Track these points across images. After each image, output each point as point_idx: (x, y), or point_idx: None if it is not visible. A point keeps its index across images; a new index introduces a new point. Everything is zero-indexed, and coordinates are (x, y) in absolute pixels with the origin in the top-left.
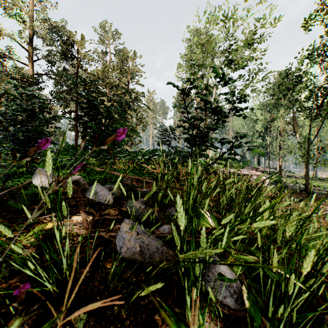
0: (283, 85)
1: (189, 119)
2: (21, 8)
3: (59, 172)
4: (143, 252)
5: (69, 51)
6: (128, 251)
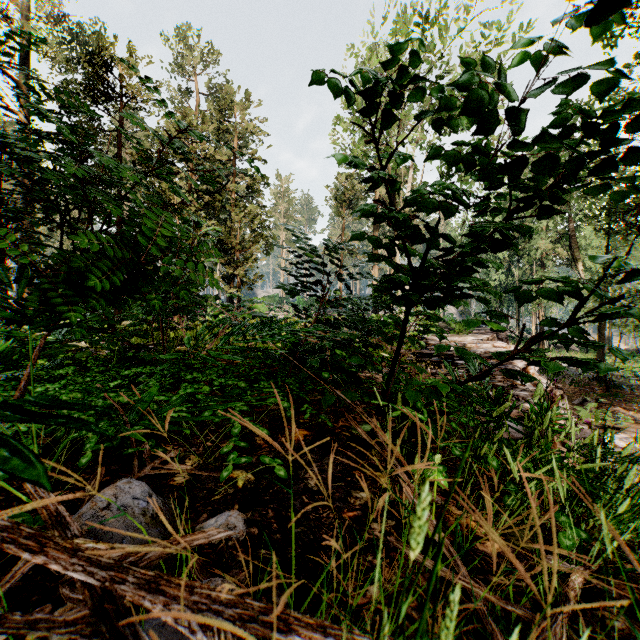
0: None
1: (407, 203)
2: None
3: None
4: None
5: (103, 80)
6: None
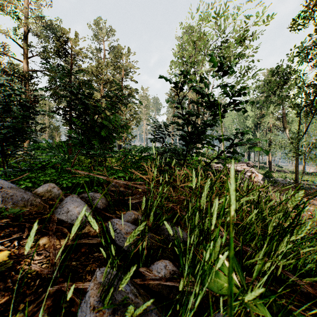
0: (274, 82)
1: (186, 114)
2: (15, 5)
3: None
4: None
5: (63, 47)
6: None
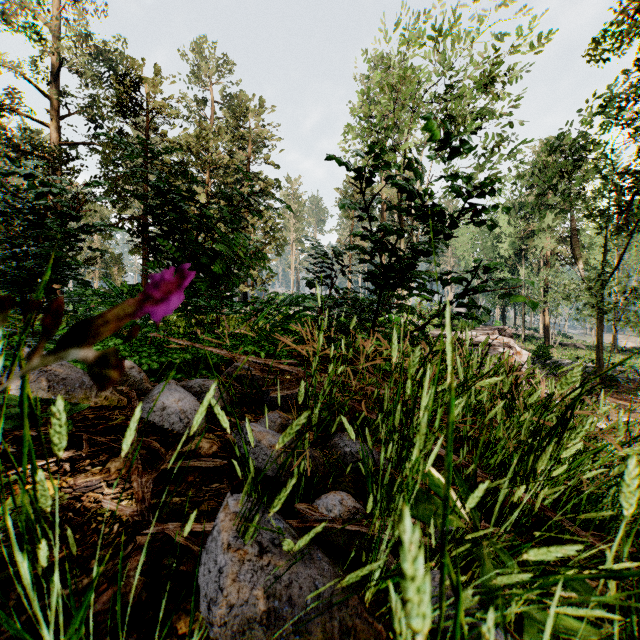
0: (553, 167)
1: (376, 231)
2: (35, 12)
3: (25, 385)
4: (277, 614)
5: (131, 97)
6: (233, 618)
